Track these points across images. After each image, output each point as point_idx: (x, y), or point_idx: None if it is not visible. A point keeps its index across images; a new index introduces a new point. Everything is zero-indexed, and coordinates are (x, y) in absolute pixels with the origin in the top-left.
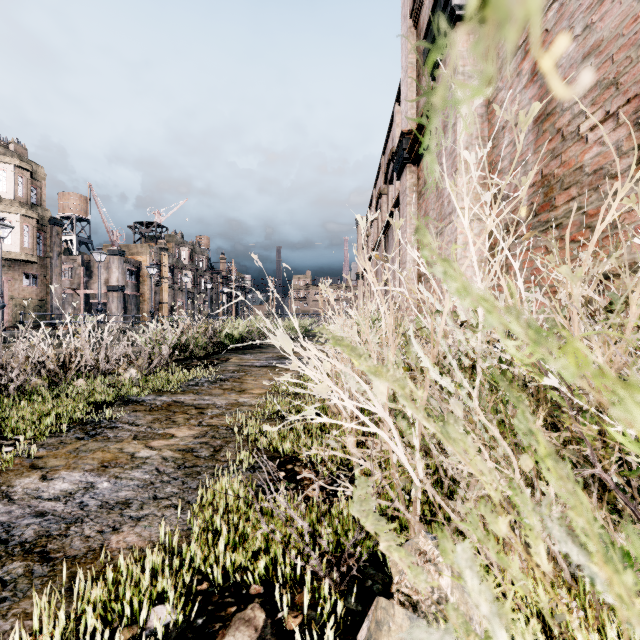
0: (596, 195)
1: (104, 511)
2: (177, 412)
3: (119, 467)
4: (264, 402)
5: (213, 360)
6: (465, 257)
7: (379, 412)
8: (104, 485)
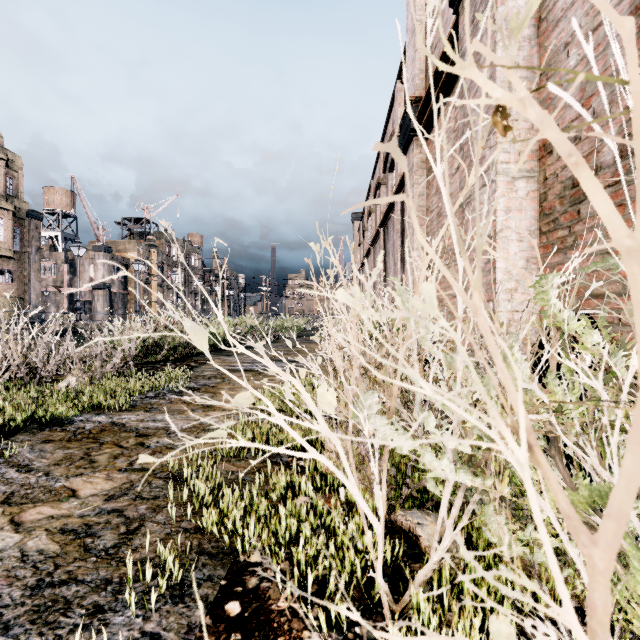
0: None
1: None
2: (106, 443)
3: None
4: (236, 424)
5: (190, 363)
6: (507, 228)
7: None
8: None
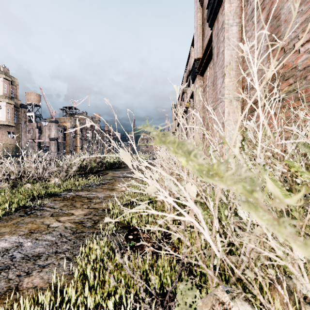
0: (305, 81)
1: (24, 261)
2: (77, 201)
3: (39, 233)
4: (124, 195)
5: (99, 174)
6: (229, 119)
7: (191, 205)
8: (28, 244)
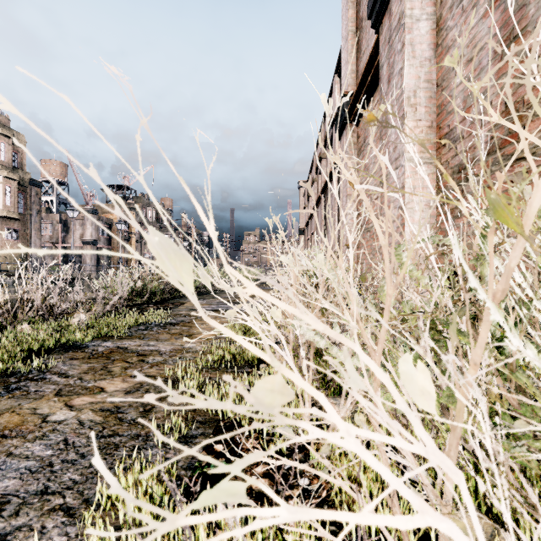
0: None
1: None
2: (116, 360)
3: (20, 437)
4: (210, 348)
5: (168, 305)
6: (413, 201)
7: (429, 453)
8: None
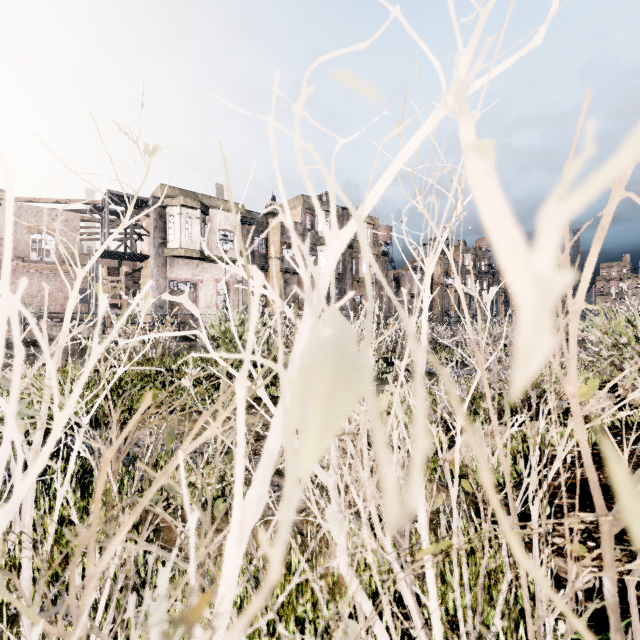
0: None
1: None
2: None
3: None
4: None
5: None
6: None
7: None
8: None
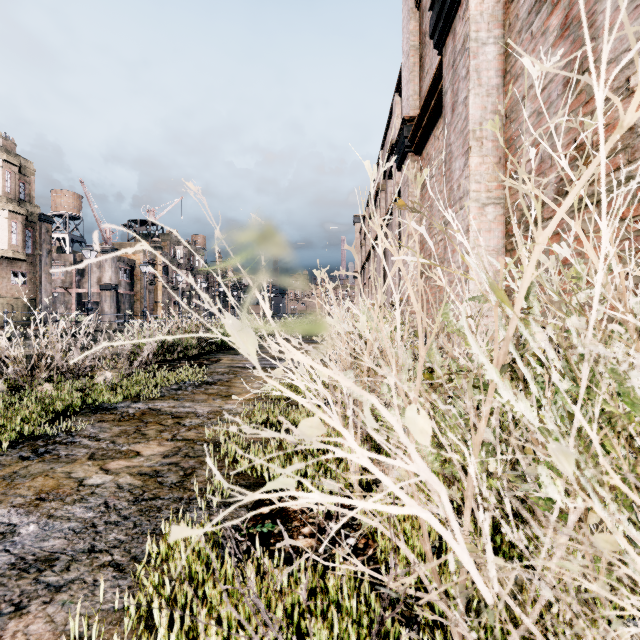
0: None
1: (14, 574)
2: (150, 422)
3: (58, 500)
4: (252, 409)
5: (202, 361)
6: (478, 246)
7: (420, 471)
8: (29, 529)
